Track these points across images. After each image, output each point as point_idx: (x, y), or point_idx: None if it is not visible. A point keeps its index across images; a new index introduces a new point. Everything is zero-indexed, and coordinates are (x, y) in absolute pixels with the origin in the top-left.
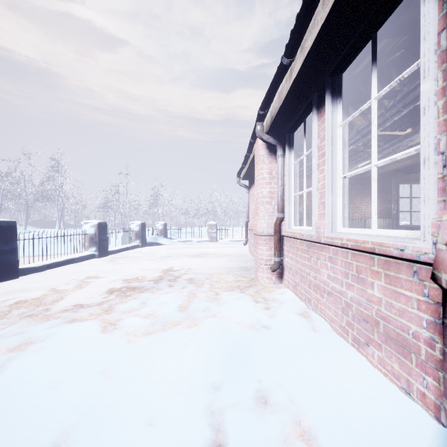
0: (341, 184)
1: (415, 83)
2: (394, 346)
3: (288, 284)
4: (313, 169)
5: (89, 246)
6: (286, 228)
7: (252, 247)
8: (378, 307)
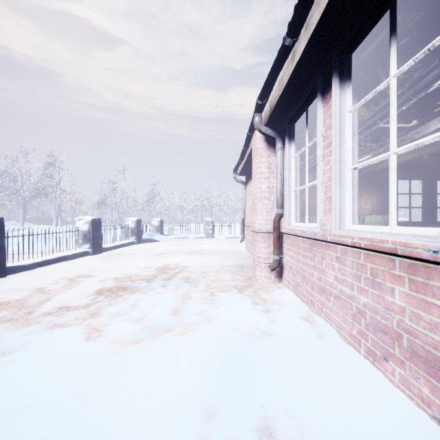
0: (351, 176)
1: (427, 68)
2: (422, 366)
3: (287, 284)
4: (318, 160)
5: (82, 243)
6: (285, 224)
7: (249, 244)
8: (400, 318)
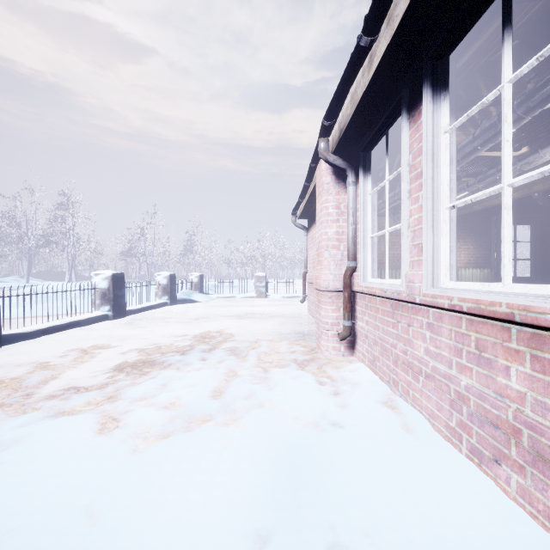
0: (448, 217)
1: (545, 76)
2: None
3: (362, 357)
4: (403, 197)
5: (100, 305)
6: (359, 281)
7: (312, 306)
8: (518, 407)
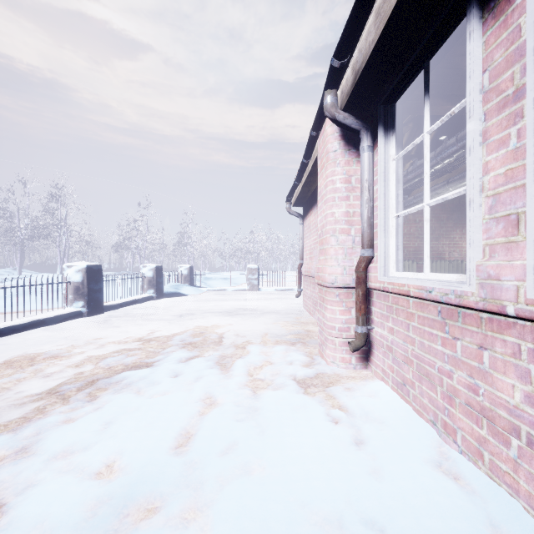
0: None
1: None
2: None
3: (382, 375)
4: (471, 144)
5: (73, 300)
6: (379, 274)
7: (308, 301)
8: None
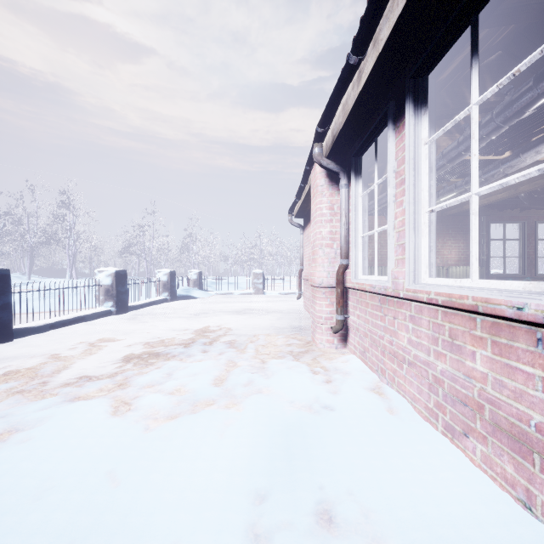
0: (427, 219)
1: (520, 90)
2: (506, 441)
3: (354, 349)
4: (389, 201)
5: (104, 301)
6: (351, 277)
7: (307, 301)
8: (481, 386)
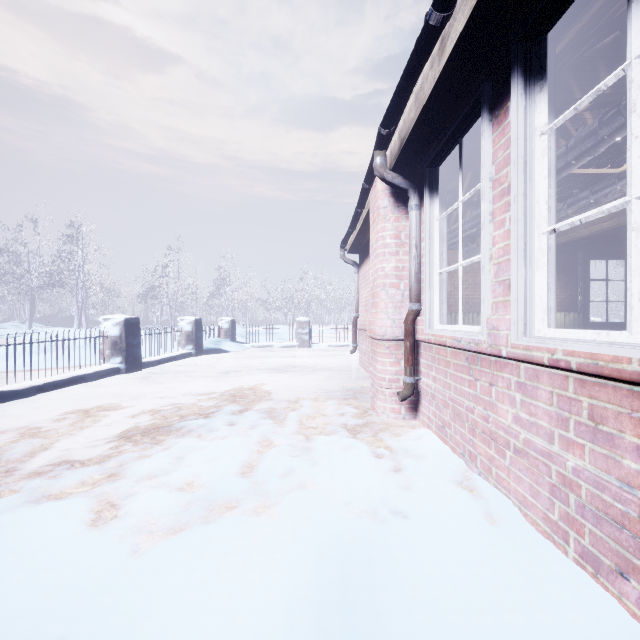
0: (545, 244)
1: None
2: None
3: (428, 422)
4: (483, 221)
5: (110, 356)
6: (424, 327)
7: (364, 357)
8: None
